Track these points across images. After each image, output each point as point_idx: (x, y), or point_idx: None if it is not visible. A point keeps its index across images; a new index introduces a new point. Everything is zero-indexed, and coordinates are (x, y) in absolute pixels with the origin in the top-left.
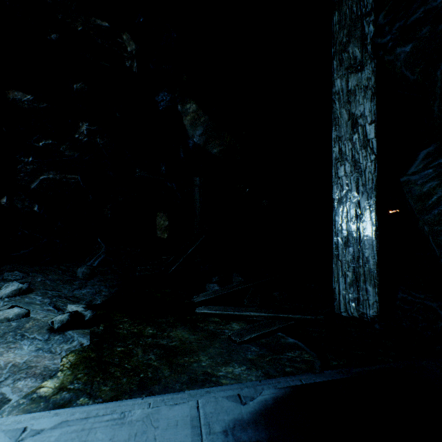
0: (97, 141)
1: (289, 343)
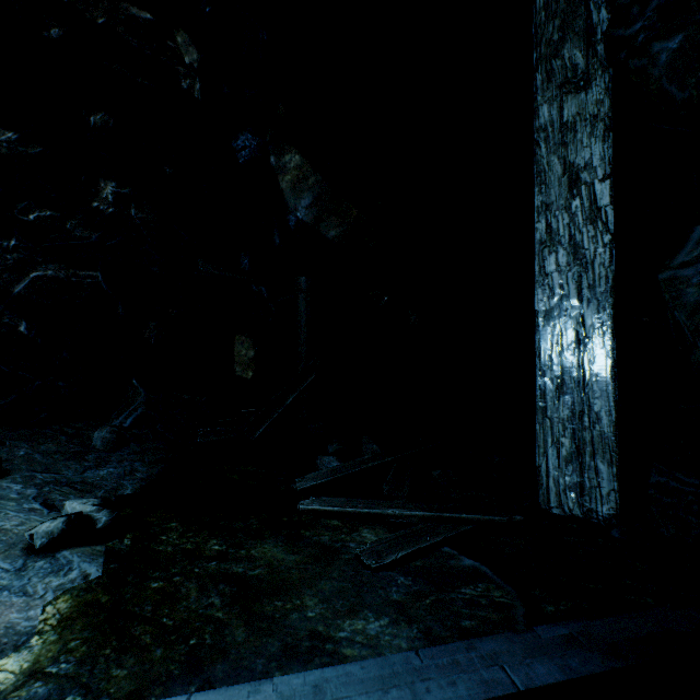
0: (131, 213)
1: (465, 568)
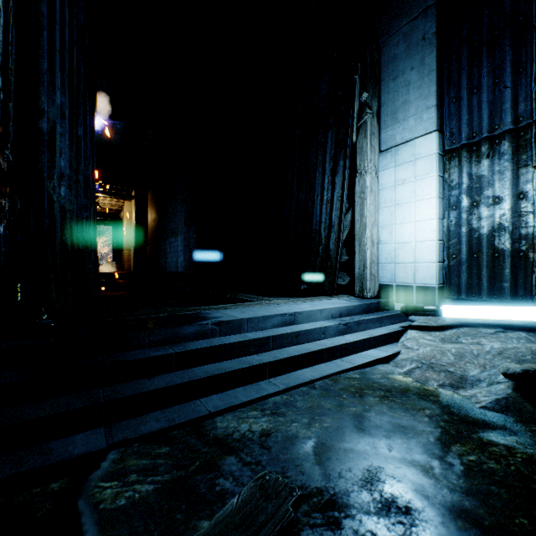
0: None
1: (128, 533)
